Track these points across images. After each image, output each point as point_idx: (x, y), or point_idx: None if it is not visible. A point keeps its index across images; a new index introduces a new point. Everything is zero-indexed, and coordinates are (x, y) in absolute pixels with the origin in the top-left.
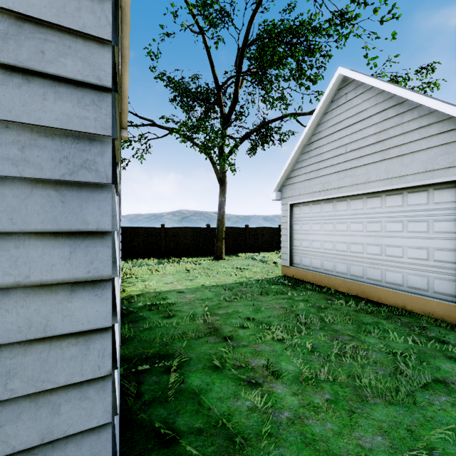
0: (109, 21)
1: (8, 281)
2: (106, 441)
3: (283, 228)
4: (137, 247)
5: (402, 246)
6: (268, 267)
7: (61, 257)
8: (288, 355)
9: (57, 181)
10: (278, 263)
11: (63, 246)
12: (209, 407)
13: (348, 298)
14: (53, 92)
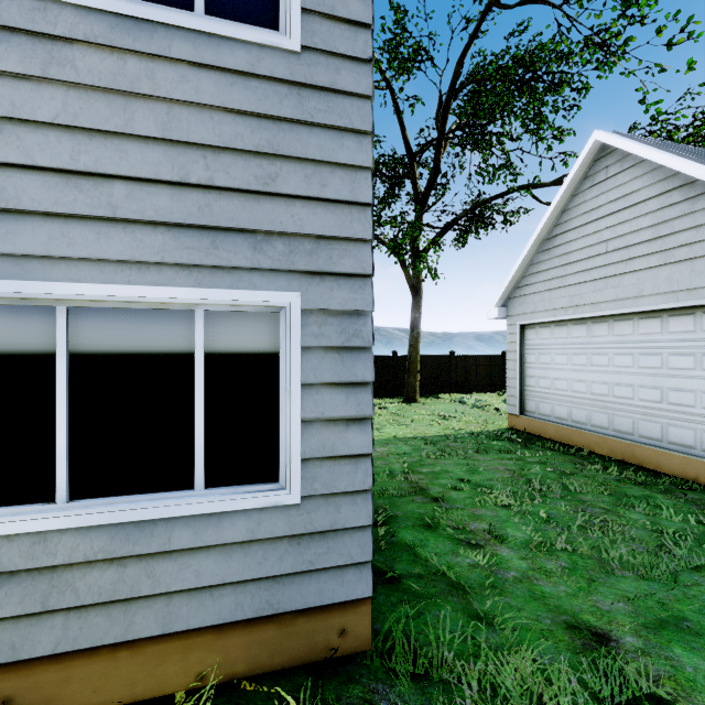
0: (370, 224)
1: (313, 416)
2: (368, 539)
3: (509, 359)
4: None
5: (695, 390)
6: (487, 415)
7: (341, 401)
8: (516, 522)
9: (338, 347)
10: (502, 411)
11: (342, 393)
12: (427, 559)
13: (608, 464)
14: (336, 284)
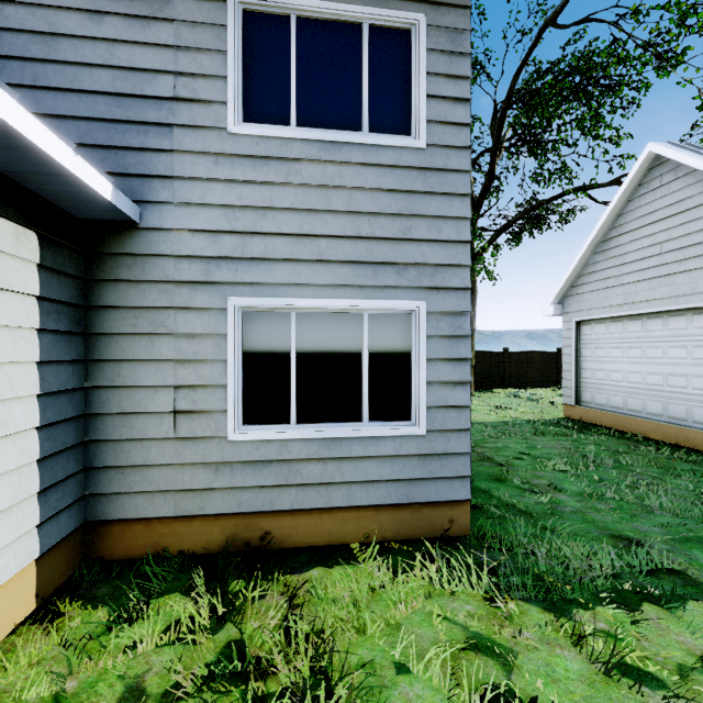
0: (469, 255)
1: (433, 380)
2: (468, 461)
3: (565, 353)
4: None
5: None
6: (542, 407)
7: (450, 370)
8: (572, 481)
9: (448, 335)
10: (558, 403)
11: (451, 365)
12: (500, 498)
13: (662, 447)
14: (447, 295)
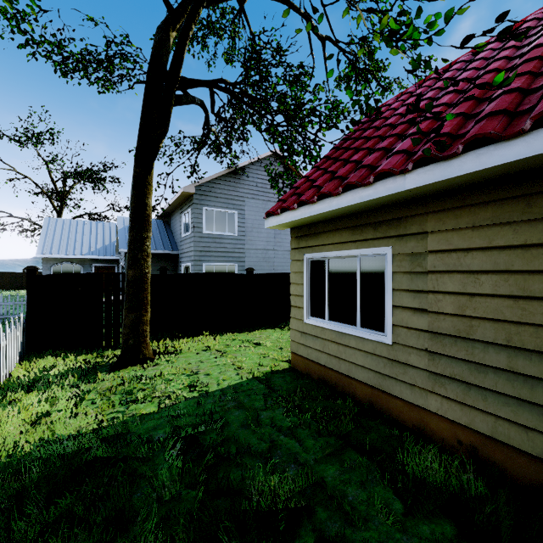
0: None
1: None
2: None
3: None
4: (6, 284)
5: None
6: None
7: None
8: None
9: None
10: None
11: None
12: None
13: None
14: None
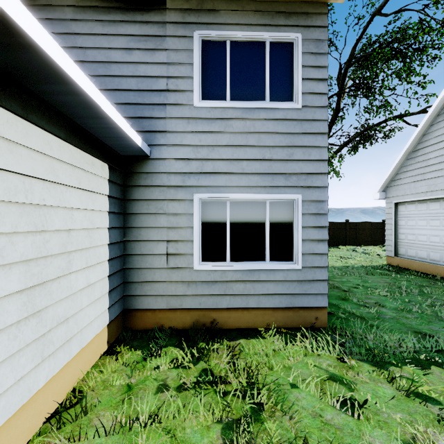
0: (327, 167)
1: (306, 238)
2: (326, 285)
3: (387, 223)
4: None
5: None
6: (372, 258)
7: (316, 233)
8: (390, 301)
9: (315, 213)
10: (382, 255)
11: (316, 230)
12: (344, 309)
13: None
14: (314, 190)
